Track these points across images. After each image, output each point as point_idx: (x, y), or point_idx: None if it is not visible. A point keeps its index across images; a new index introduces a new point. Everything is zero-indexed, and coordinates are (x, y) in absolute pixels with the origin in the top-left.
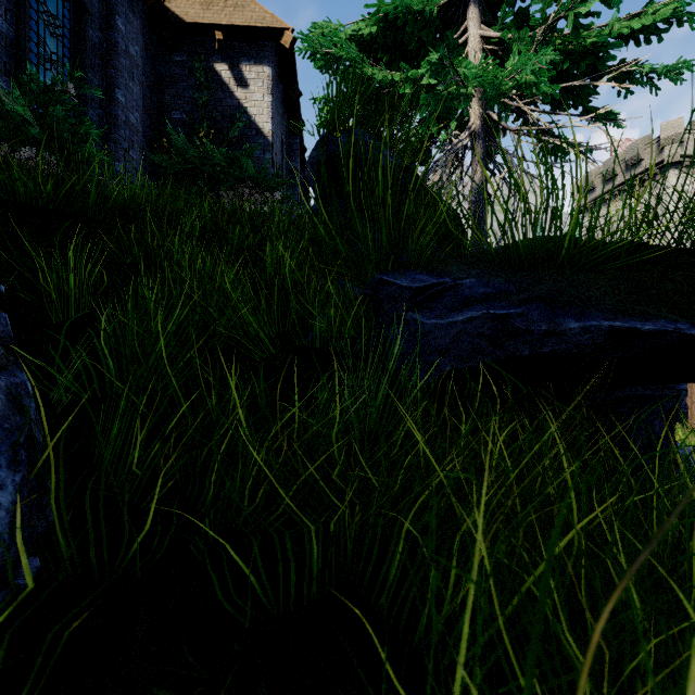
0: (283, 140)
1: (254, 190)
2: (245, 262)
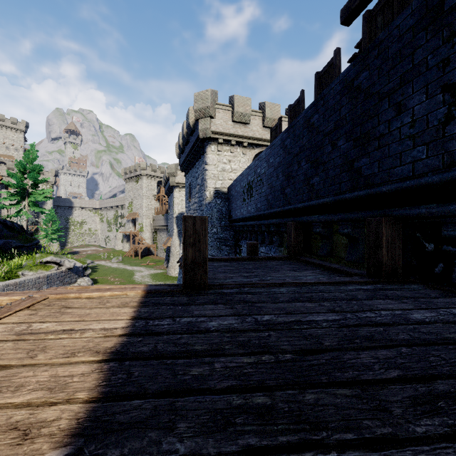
0: None
1: None
2: None
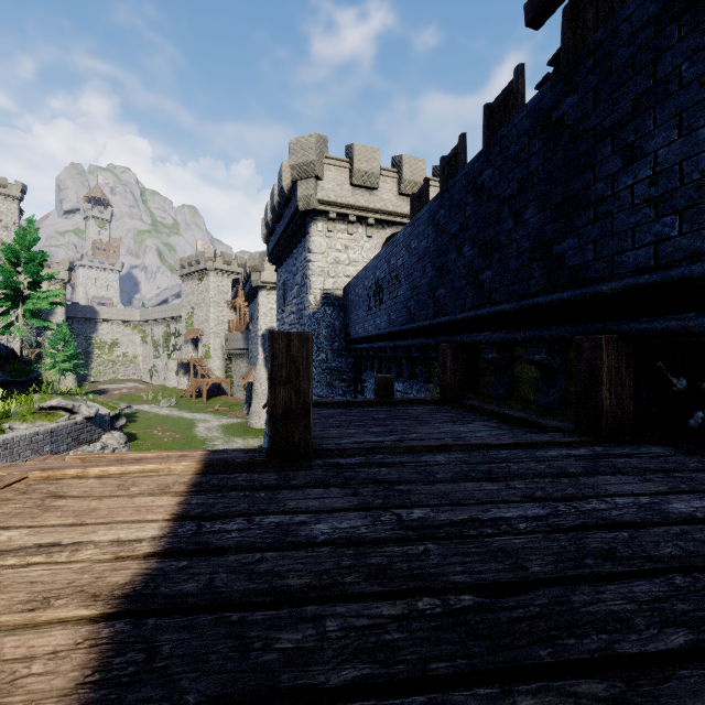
0: None
1: None
2: None
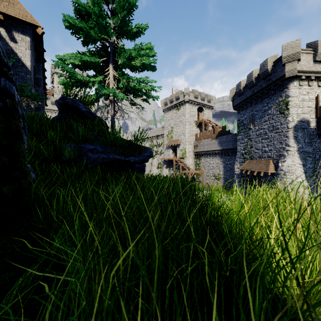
0: (35, 67)
1: (28, 98)
2: (37, 134)
